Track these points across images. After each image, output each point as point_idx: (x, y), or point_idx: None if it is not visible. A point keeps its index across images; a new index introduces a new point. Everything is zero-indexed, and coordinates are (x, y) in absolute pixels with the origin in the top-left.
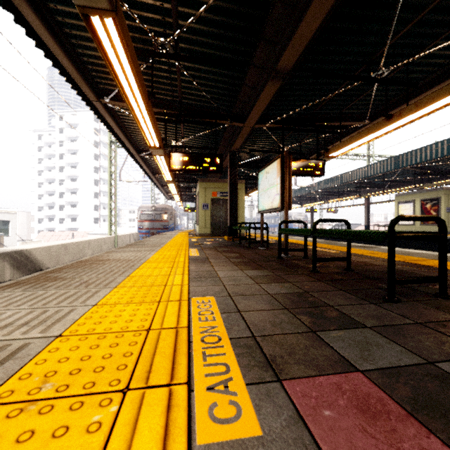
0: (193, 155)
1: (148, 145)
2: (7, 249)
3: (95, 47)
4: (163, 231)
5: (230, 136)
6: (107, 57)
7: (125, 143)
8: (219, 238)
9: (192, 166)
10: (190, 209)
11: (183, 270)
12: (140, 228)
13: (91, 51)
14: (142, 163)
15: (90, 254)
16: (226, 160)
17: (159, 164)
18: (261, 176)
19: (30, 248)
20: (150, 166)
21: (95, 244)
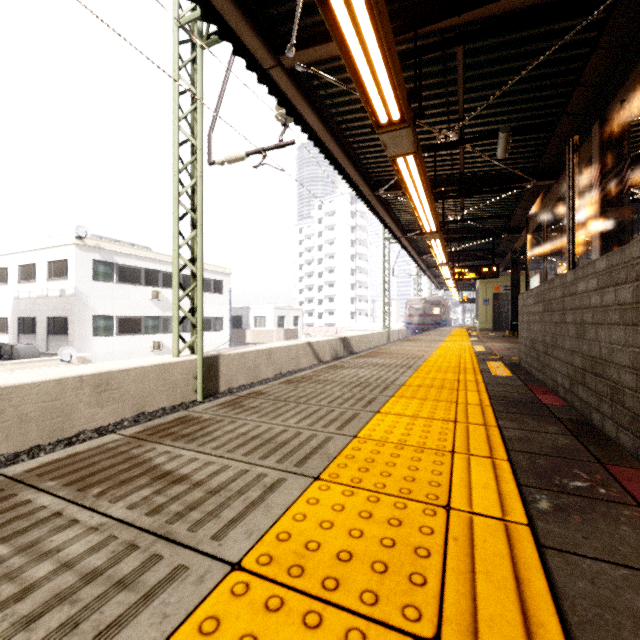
0: (472, 267)
1: (438, 263)
2: (339, 336)
3: (410, 215)
4: (434, 327)
5: (511, 238)
6: (430, 243)
7: (411, 252)
8: (501, 333)
9: (472, 275)
10: (467, 301)
11: (468, 342)
12: (408, 323)
13: (406, 217)
14: (420, 262)
15: (373, 346)
16: (509, 255)
17: (441, 269)
18: (531, 282)
19: (349, 336)
20: (425, 262)
21: (376, 337)
